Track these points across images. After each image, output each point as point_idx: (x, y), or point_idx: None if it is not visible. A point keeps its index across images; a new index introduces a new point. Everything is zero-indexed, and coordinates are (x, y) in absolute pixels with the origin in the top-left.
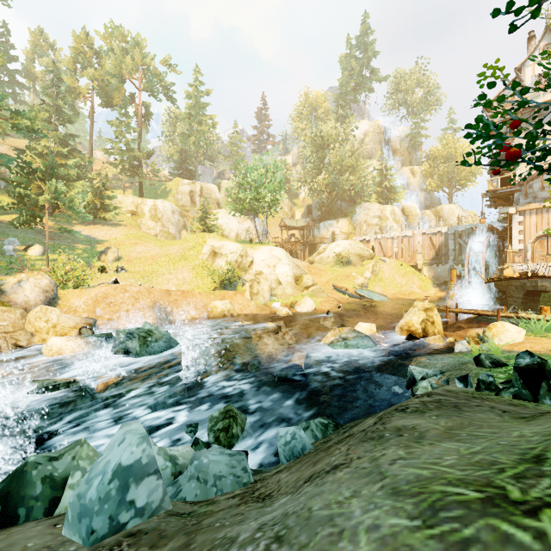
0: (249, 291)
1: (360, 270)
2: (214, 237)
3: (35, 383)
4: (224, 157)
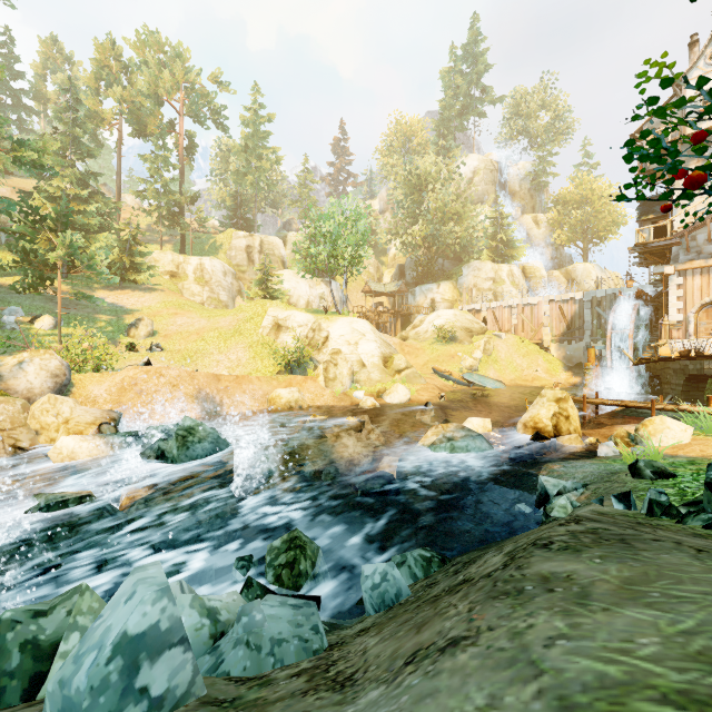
0: (323, 376)
1: (468, 349)
2: (278, 305)
3: (37, 498)
4: (291, 203)
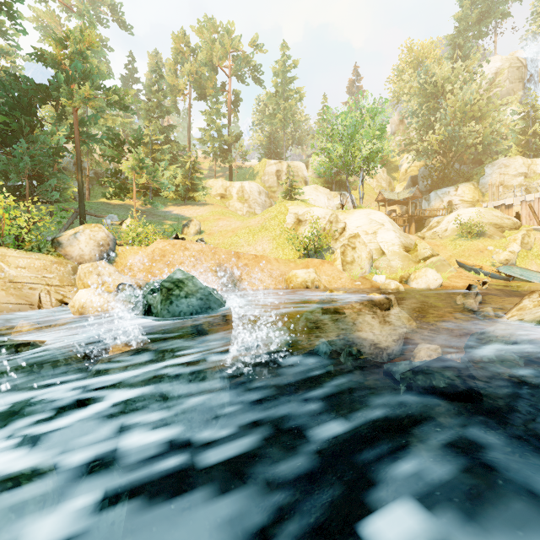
0: (340, 259)
1: (500, 243)
2: (298, 203)
3: None
4: (312, 136)
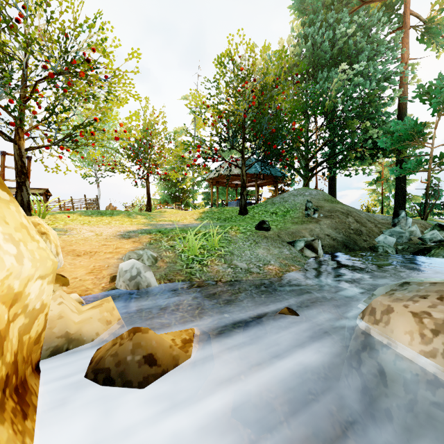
0: None
1: None
2: None
3: None
4: None
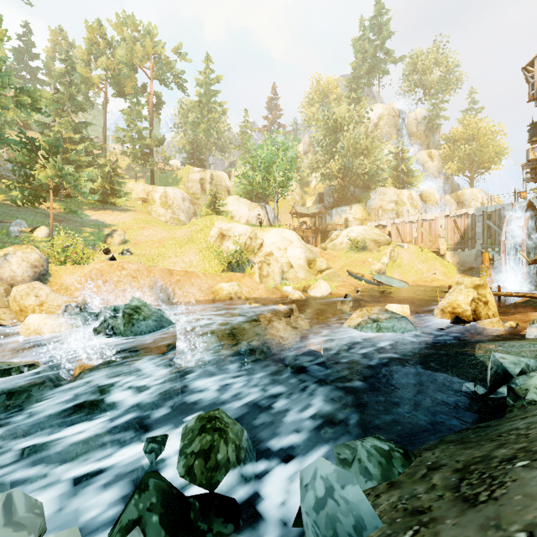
0: (258, 273)
1: (376, 256)
2: (223, 219)
3: None
4: (234, 146)
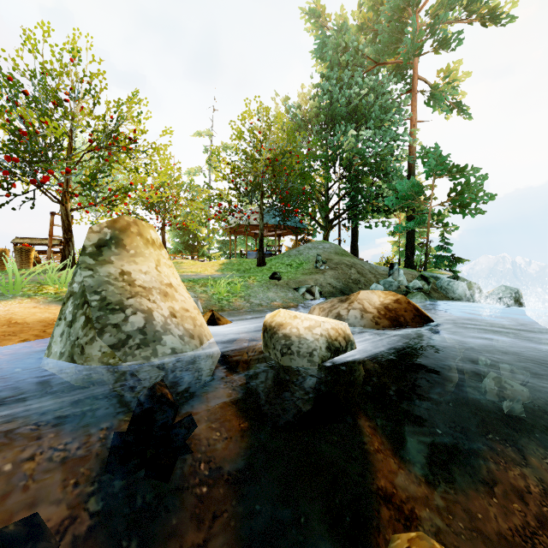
0: None
1: None
2: None
3: None
4: None
